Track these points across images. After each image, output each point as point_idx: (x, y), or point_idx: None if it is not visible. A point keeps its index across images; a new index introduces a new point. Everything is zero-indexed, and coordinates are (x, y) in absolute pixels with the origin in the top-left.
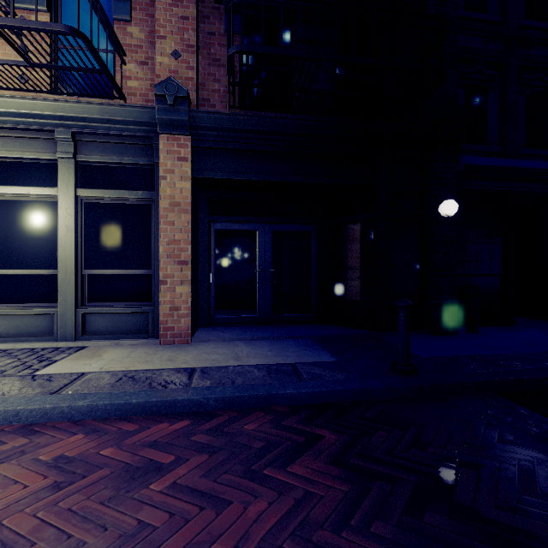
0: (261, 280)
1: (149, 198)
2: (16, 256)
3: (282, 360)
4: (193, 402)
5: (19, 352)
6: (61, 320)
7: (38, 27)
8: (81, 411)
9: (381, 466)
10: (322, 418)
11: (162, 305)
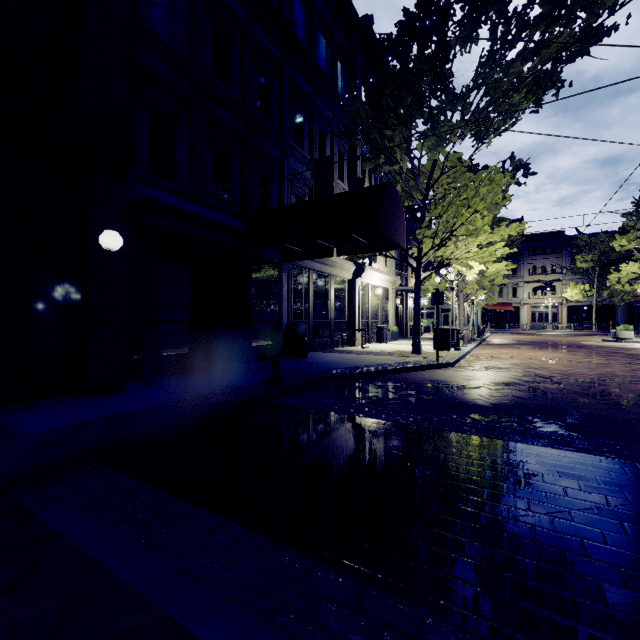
0: None
1: None
2: None
3: None
4: None
5: None
6: None
7: None
8: None
9: None
10: None
11: None
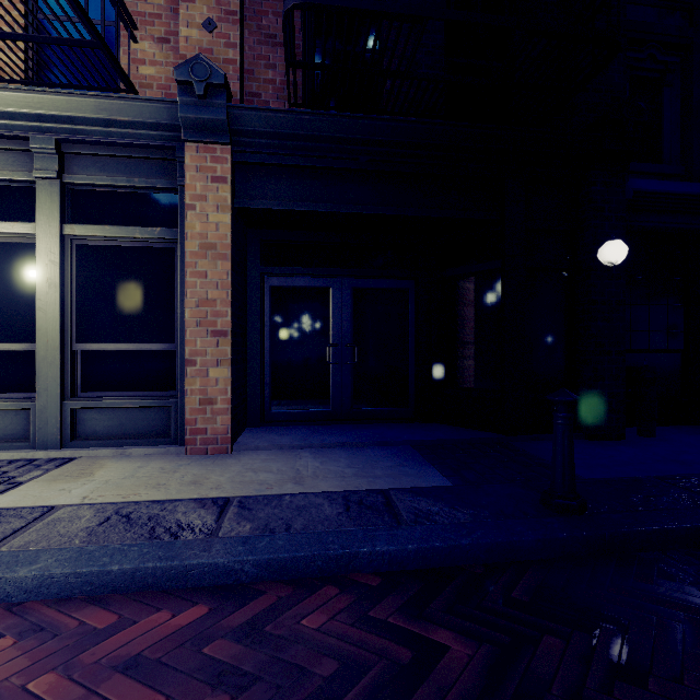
0: (336, 359)
1: (170, 238)
2: None
3: (367, 483)
4: (216, 567)
5: None
6: (39, 418)
7: None
8: (23, 586)
9: None
10: (439, 601)
11: (188, 396)
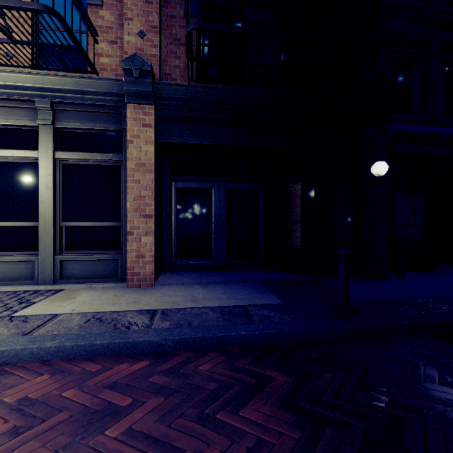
0: (216, 231)
1: (118, 159)
2: (2, 210)
3: (234, 302)
4: (152, 342)
5: (3, 294)
6: (41, 266)
7: (16, 6)
8: (49, 352)
9: (330, 410)
10: (271, 358)
11: (129, 253)
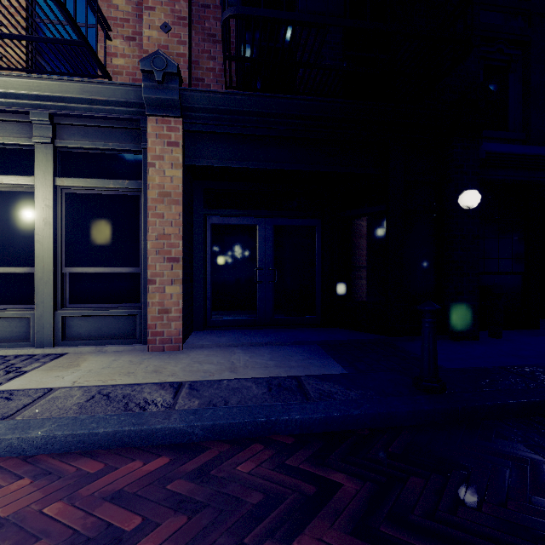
0: (261, 279)
1: (136, 188)
2: None
3: (284, 371)
4: (174, 430)
5: None
6: (37, 324)
7: None
8: (35, 444)
9: (424, 539)
10: (336, 454)
11: (150, 307)
